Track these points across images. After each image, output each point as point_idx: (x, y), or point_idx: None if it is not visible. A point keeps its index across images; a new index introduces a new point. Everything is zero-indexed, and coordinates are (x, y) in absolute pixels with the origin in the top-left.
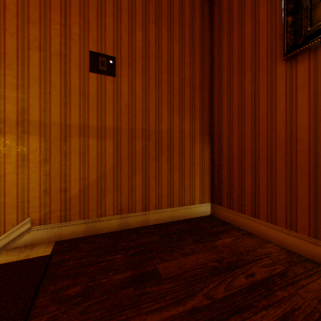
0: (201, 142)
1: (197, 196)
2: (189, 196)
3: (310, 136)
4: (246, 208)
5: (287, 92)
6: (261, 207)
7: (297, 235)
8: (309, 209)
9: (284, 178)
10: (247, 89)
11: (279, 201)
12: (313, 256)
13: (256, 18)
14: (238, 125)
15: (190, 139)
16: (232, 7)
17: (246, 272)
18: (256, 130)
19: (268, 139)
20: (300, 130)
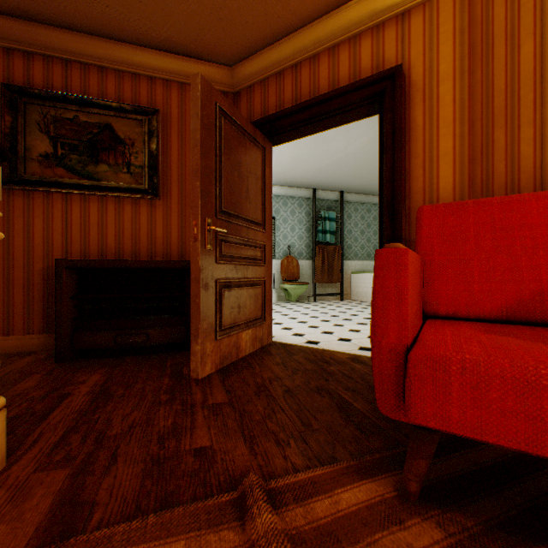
0: None
1: None
2: None
3: (26, 257)
4: None
5: (7, 215)
6: None
7: (16, 337)
8: (25, 314)
9: (3, 292)
10: None
11: None
12: (28, 348)
13: None
14: None
15: None
16: None
17: None
18: None
19: None
20: (18, 251)
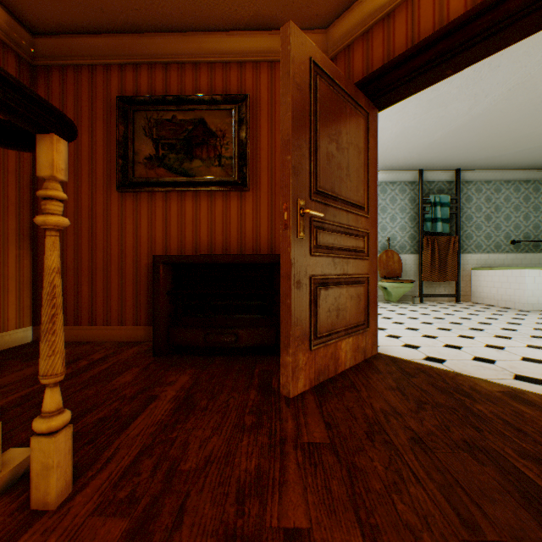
0: (20, 247)
1: (13, 319)
2: (0, 321)
3: (135, 254)
4: (84, 319)
5: (121, 217)
6: (99, 315)
7: (127, 328)
8: (134, 307)
9: (118, 286)
10: (86, 200)
11: (115, 305)
12: (136, 338)
13: (94, 137)
14: (76, 234)
15: (2, 242)
16: (68, 103)
17: (88, 359)
18: (95, 242)
19: (105, 252)
20: (129, 249)
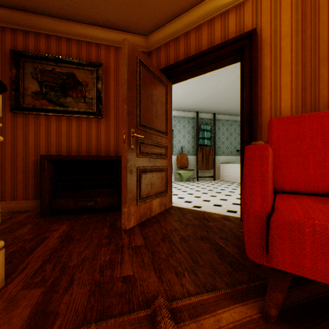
0: None
1: None
2: None
3: (24, 153)
4: None
5: (13, 129)
6: None
7: (18, 202)
8: (24, 188)
9: (11, 174)
10: None
11: (8, 187)
12: (26, 208)
13: None
14: None
15: None
16: None
17: None
18: None
19: (1, 152)
20: (20, 150)
